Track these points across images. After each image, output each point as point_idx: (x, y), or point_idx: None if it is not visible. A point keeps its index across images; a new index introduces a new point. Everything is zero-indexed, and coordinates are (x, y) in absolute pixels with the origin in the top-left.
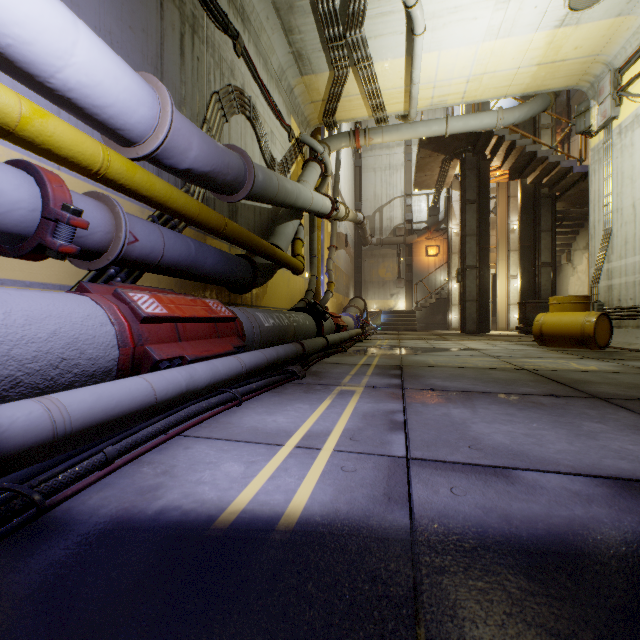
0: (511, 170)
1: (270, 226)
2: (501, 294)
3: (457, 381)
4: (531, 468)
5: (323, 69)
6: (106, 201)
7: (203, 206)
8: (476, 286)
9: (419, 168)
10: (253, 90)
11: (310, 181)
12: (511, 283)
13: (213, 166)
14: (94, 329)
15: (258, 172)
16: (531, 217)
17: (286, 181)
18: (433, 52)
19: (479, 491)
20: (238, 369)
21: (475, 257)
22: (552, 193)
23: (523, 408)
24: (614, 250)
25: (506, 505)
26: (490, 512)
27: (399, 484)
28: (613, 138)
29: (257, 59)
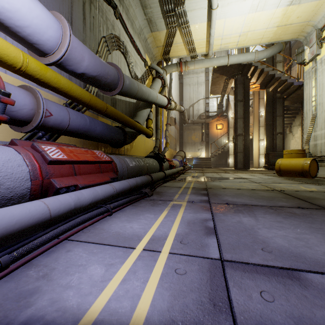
0: (261, 84)
1: (134, 112)
2: (255, 149)
3: (240, 198)
4: (313, 270)
5: (163, 28)
6: (31, 90)
7: (92, 96)
8: (243, 145)
9: (213, 83)
10: (125, 38)
11: (156, 88)
12: (260, 143)
13: (98, 72)
14: (12, 168)
15: (126, 79)
16: (271, 109)
17: (142, 86)
18: (222, 19)
19: (283, 296)
20: (111, 192)
21: (242, 129)
22: (282, 96)
23: (286, 217)
24: (318, 125)
25: (310, 313)
26: (300, 323)
27: (220, 288)
28: (317, 65)
29: (127, 21)
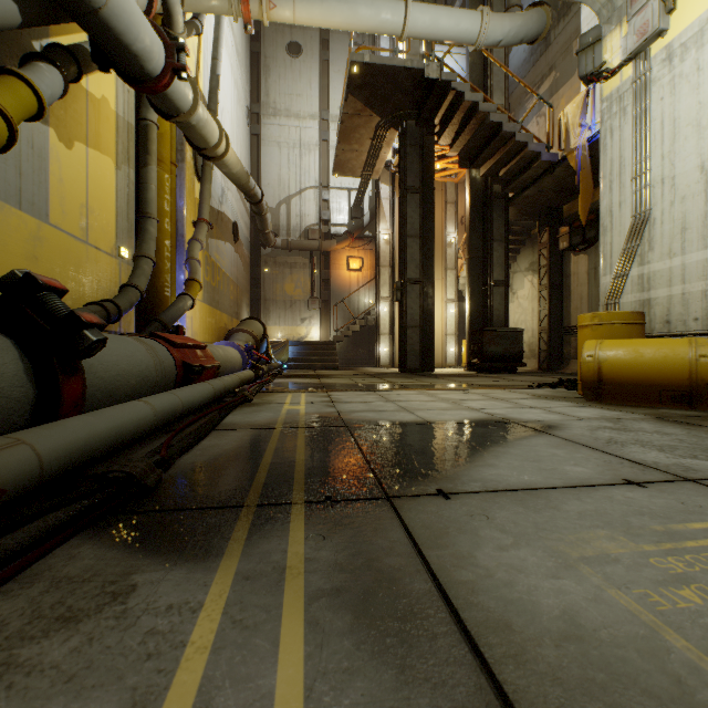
0: (464, 152)
1: None
2: (438, 322)
3: None
4: None
5: None
6: None
7: None
8: (420, 307)
9: (344, 134)
10: None
11: None
12: (448, 308)
13: None
14: None
15: None
16: (481, 222)
17: None
18: None
19: None
20: None
21: (419, 267)
22: (505, 193)
23: None
24: (656, 244)
25: None
26: None
27: None
28: (654, 70)
29: None
